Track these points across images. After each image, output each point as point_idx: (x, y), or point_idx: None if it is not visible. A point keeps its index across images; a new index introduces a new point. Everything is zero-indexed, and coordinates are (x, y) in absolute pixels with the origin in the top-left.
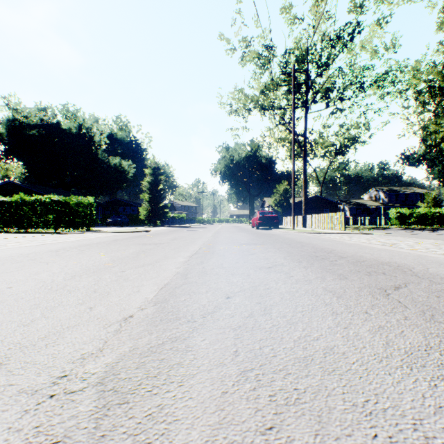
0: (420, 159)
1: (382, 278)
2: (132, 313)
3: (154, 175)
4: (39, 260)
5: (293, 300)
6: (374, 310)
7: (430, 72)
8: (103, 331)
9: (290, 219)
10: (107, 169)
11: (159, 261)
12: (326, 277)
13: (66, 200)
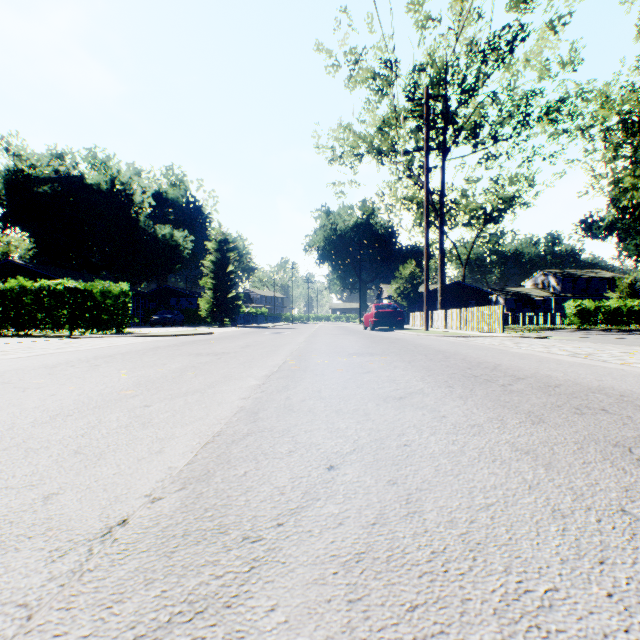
0: (608, 229)
1: (608, 421)
2: (127, 514)
3: (220, 252)
4: (15, 383)
5: (461, 475)
6: (636, 503)
7: (626, 99)
8: (38, 576)
9: (420, 316)
10: (152, 243)
11: (214, 386)
12: (506, 419)
13: (87, 287)
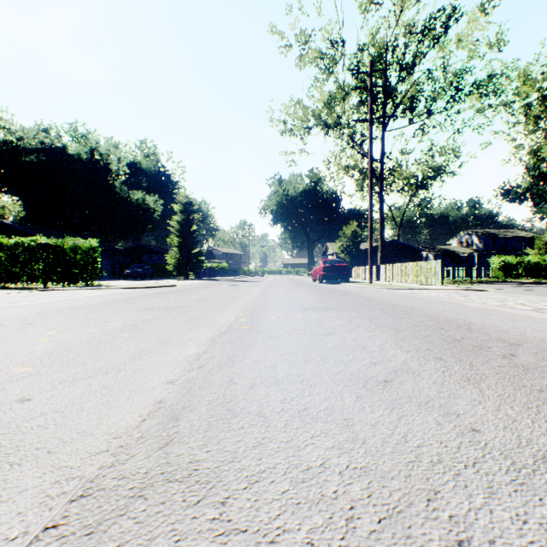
0: (524, 194)
1: None
2: None
3: (185, 213)
4: None
5: None
6: None
7: None
8: None
9: (362, 270)
10: (127, 206)
11: (141, 357)
12: None
13: (58, 243)
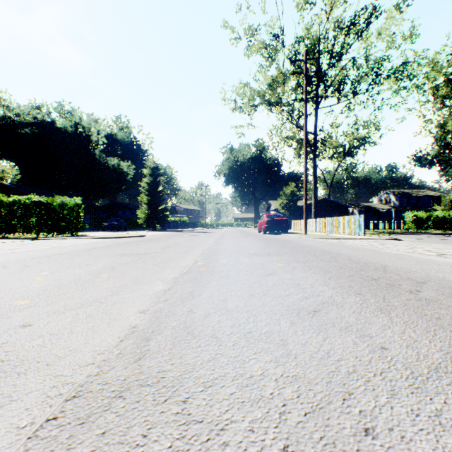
0: (433, 161)
1: None
2: None
3: (153, 176)
4: None
5: None
6: None
7: (451, 63)
8: None
9: (299, 223)
10: (105, 170)
11: (118, 292)
12: None
13: (49, 200)
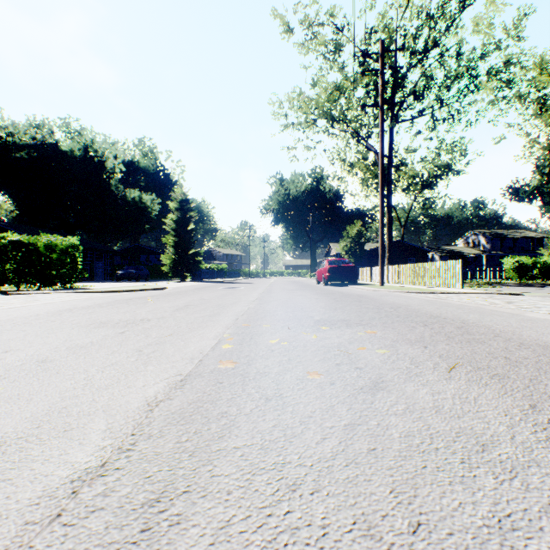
0: (533, 193)
1: None
2: None
3: (181, 211)
4: None
5: None
6: None
7: None
8: None
9: (369, 271)
10: (123, 205)
11: None
12: None
13: (31, 240)
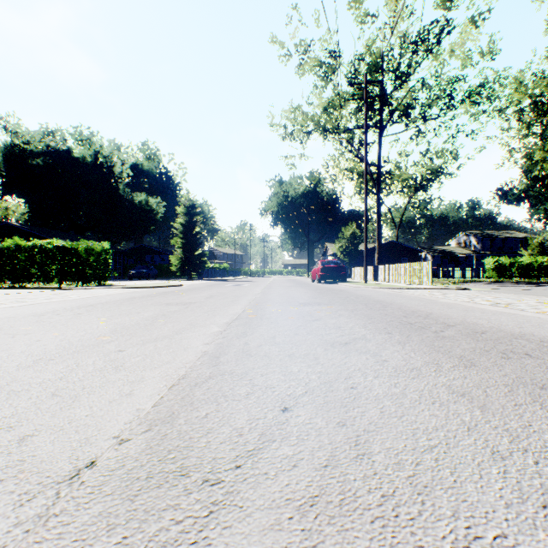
0: (521, 196)
1: (533, 365)
2: (95, 456)
3: (188, 215)
4: (6, 330)
5: (404, 417)
6: None
7: (537, 84)
8: (5, 522)
9: (360, 270)
10: (130, 208)
11: (181, 332)
12: (441, 363)
13: (73, 245)
